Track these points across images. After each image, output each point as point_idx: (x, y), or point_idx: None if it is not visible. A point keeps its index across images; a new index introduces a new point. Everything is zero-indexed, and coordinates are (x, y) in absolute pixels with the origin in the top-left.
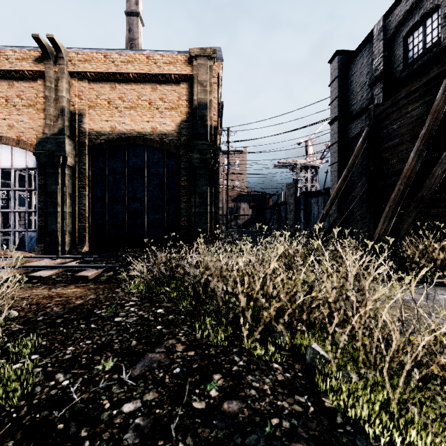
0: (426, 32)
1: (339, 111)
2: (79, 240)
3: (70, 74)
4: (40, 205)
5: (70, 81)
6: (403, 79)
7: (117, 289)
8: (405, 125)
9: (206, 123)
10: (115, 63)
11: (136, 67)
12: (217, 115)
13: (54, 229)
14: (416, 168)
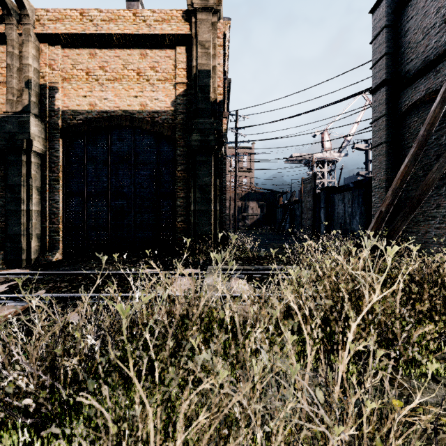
0: None
1: (387, 73)
2: (50, 246)
3: (39, 37)
4: (3, 202)
5: (38, 47)
6: None
7: None
8: None
9: (209, 96)
10: (94, 21)
11: (120, 27)
12: (222, 86)
13: (16, 232)
14: None
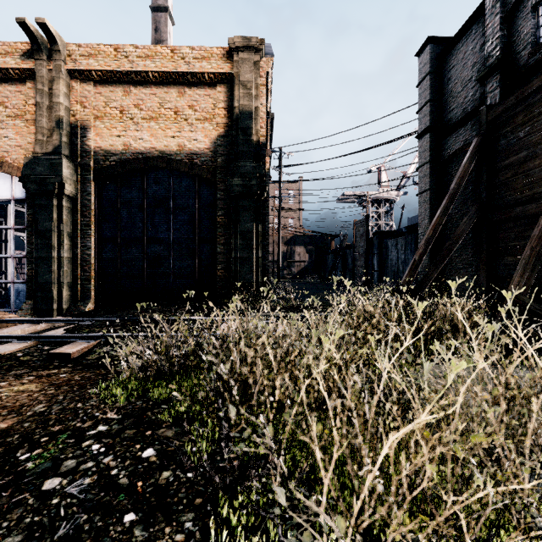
0: None
1: (431, 119)
2: (81, 295)
3: (70, 73)
4: (30, 248)
5: (69, 83)
6: (533, 64)
7: (92, 389)
8: (539, 131)
9: (251, 138)
10: (129, 58)
11: (157, 64)
12: (265, 127)
13: (47, 280)
14: None
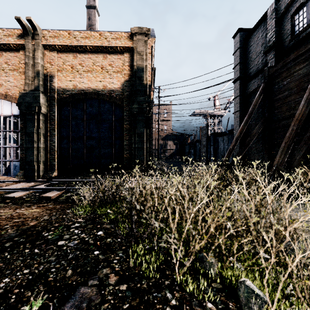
0: (309, 10)
1: (240, 73)
2: (50, 168)
3: (44, 46)
4: (22, 142)
5: (43, 52)
6: (291, 46)
7: (68, 210)
8: (293, 81)
9: (143, 82)
10: (76, 38)
11: (91, 42)
12: (150, 76)
13: (31, 160)
14: (306, 113)
